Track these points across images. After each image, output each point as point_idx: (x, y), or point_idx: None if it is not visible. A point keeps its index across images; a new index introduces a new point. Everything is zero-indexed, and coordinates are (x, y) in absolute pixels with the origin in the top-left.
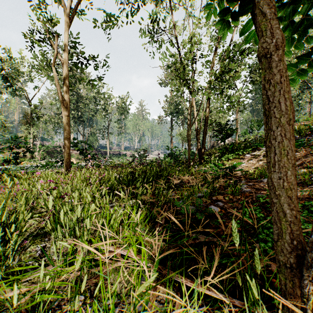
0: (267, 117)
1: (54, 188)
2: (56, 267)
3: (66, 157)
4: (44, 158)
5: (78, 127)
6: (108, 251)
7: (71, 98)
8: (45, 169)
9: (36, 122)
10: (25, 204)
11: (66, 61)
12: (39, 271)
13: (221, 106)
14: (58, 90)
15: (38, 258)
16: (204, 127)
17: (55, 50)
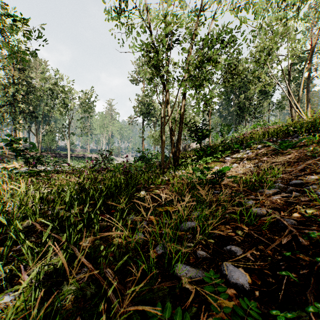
0: None
1: None
2: None
3: None
4: None
5: (28, 124)
6: None
7: (17, 87)
8: None
9: None
10: None
11: None
12: None
13: (198, 104)
14: None
15: None
16: (179, 127)
17: None
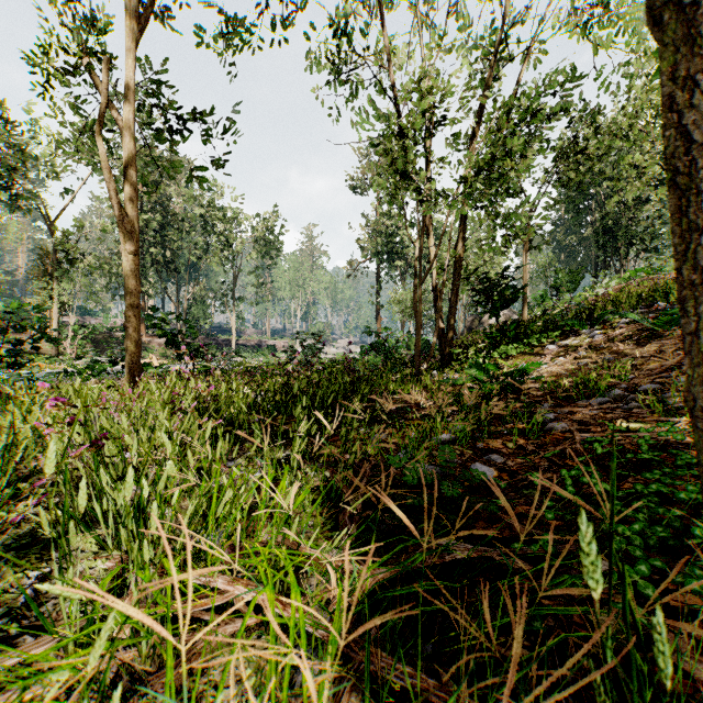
0: (685, 193)
1: (71, 422)
2: (47, 652)
3: (131, 349)
4: (82, 353)
5: (164, 285)
6: (213, 588)
7: (148, 218)
8: (84, 380)
9: (67, 272)
10: (1, 463)
11: (131, 124)
12: (14, 653)
13: (490, 236)
14: (112, 191)
15: (22, 610)
16: (453, 284)
17: (102, 95)
